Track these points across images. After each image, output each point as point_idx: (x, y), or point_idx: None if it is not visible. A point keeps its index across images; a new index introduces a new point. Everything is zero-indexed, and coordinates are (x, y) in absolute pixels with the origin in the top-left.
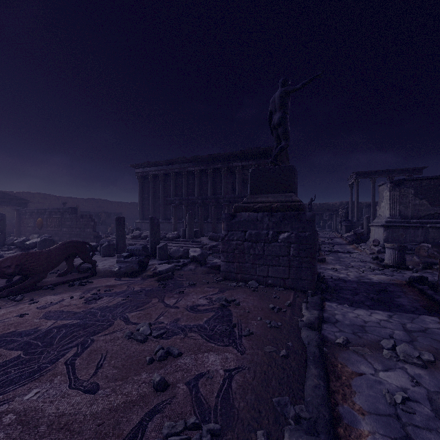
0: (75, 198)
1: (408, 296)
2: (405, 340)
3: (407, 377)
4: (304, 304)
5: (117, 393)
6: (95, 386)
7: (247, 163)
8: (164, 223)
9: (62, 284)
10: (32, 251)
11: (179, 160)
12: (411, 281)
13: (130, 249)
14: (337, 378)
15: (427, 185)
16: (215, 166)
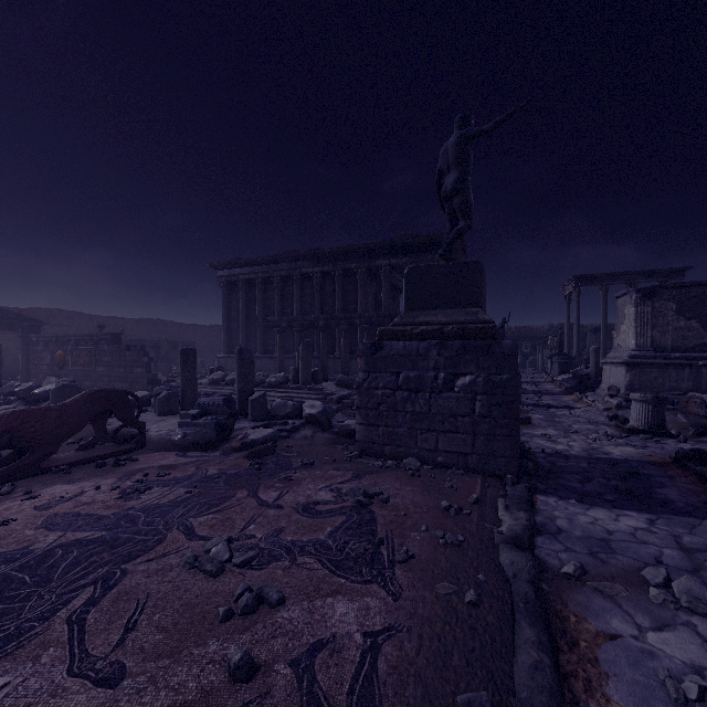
0: (121, 318)
1: (677, 485)
2: (684, 568)
3: (699, 644)
4: (501, 500)
5: (158, 686)
6: (117, 671)
7: (399, 260)
8: (264, 359)
9: (85, 464)
10: (32, 408)
11: (288, 256)
12: (680, 458)
13: (204, 403)
14: (572, 645)
15: (699, 297)
16: (347, 266)
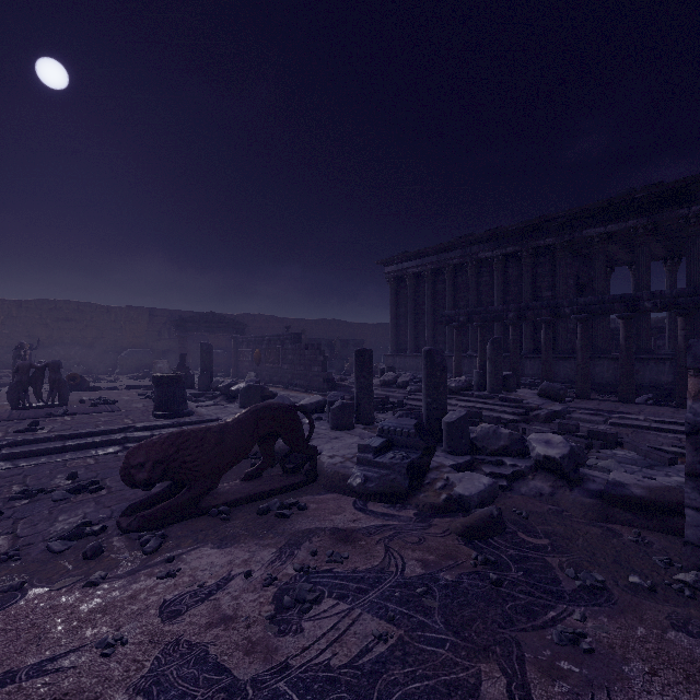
0: (303, 319)
1: None
2: None
3: None
4: None
5: None
6: None
7: (623, 225)
8: None
9: (247, 503)
10: (191, 429)
11: (462, 241)
12: None
13: (387, 428)
14: None
15: None
16: (538, 243)
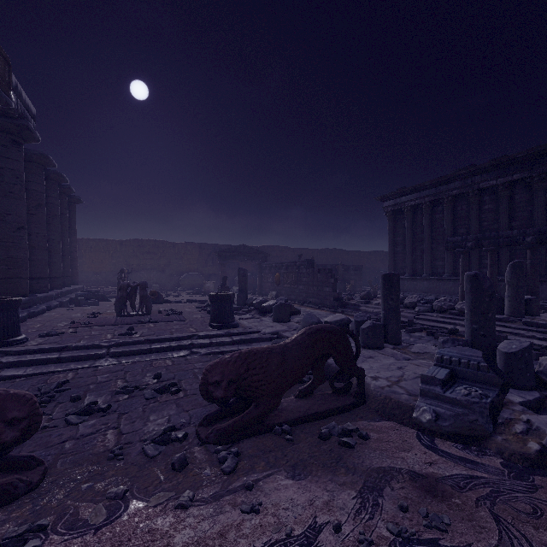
0: (310, 249)
1: None
2: None
3: None
4: None
5: None
6: None
7: None
8: (431, 281)
9: (305, 422)
10: (256, 349)
11: (462, 173)
12: None
13: (449, 358)
14: None
15: None
16: None
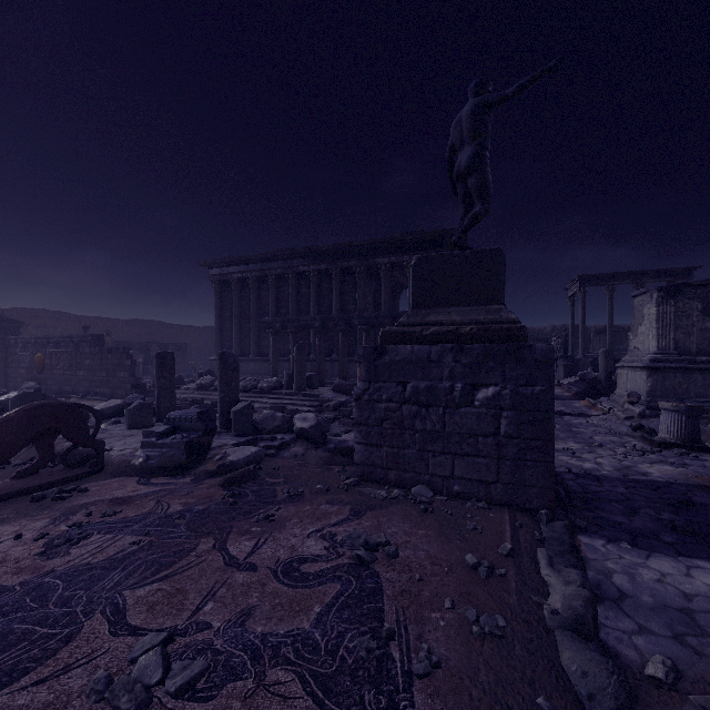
0: (110, 319)
1: None
2: None
3: None
4: (541, 550)
5: None
6: None
7: (400, 258)
8: (258, 362)
9: (20, 496)
10: None
11: (283, 254)
12: None
13: (174, 417)
14: None
15: None
16: (345, 264)
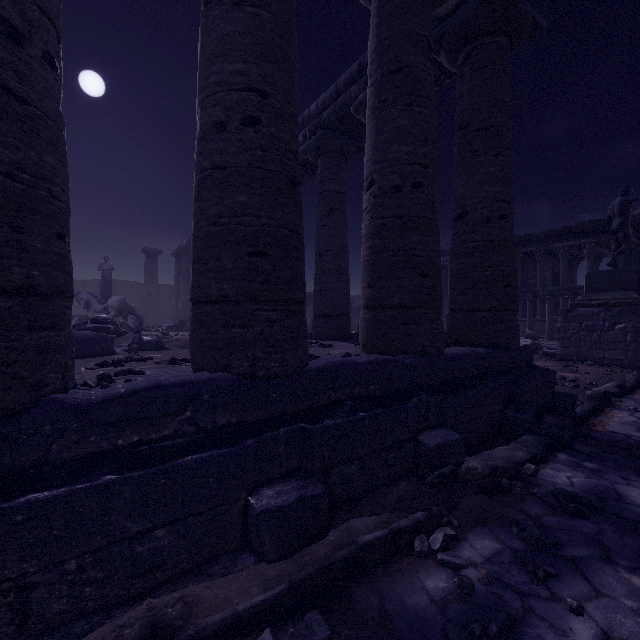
0: None
1: None
2: None
3: None
4: (635, 372)
5: None
6: None
7: (577, 242)
8: None
9: None
10: None
11: None
12: None
13: None
14: None
15: None
16: (526, 250)
